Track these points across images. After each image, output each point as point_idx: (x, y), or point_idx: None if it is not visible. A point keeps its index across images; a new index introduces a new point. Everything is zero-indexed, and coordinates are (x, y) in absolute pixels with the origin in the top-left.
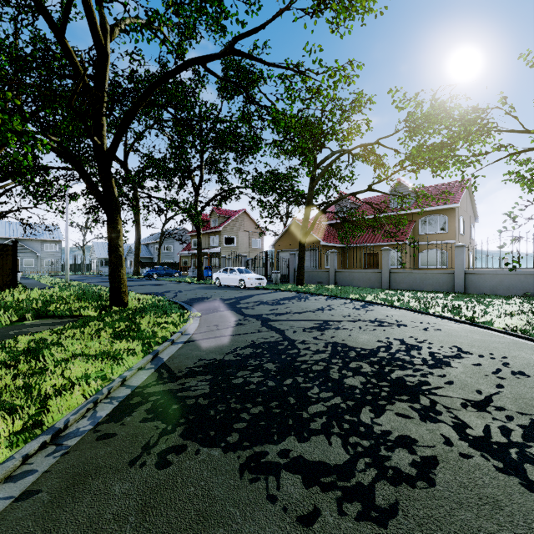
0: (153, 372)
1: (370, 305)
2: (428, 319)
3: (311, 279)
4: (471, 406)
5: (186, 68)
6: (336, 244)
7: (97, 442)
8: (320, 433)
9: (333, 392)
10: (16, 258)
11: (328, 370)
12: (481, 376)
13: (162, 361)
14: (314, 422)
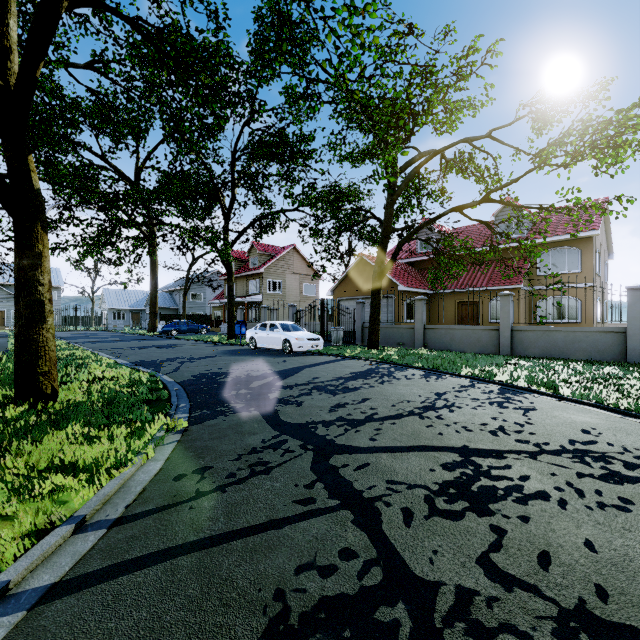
0: None
1: (515, 394)
2: None
3: (388, 339)
4: None
5: None
6: (420, 290)
7: None
8: None
9: None
10: None
11: None
12: None
13: None
14: None
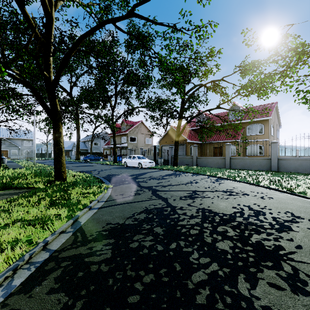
0: (71, 235)
1: (221, 180)
2: (261, 189)
3: (182, 163)
4: None
5: (103, 25)
6: (196, 141)
7: None
8: None
9: (210, 257)
10: (0, 149)
11: (202, 233)
12: None
13: (79, 225)
14: (199, 295)
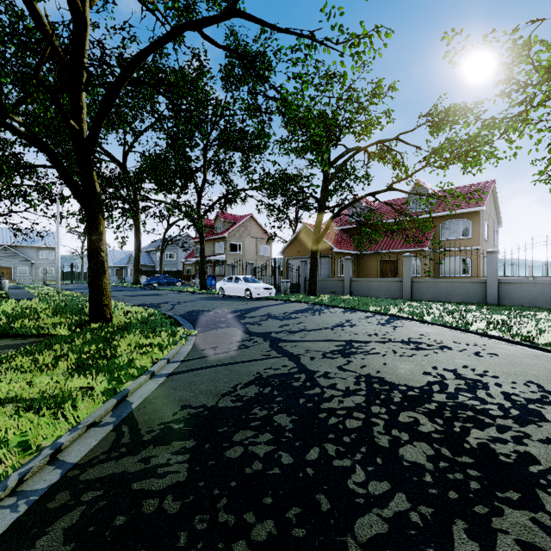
0: (110, 432)
1: (396, 320)
2: (473, 338)
3: (324, 289)
4: None
5: (178, 33)
6: (350, 251)
7: None
8: None
9: (389, 481)
10: None
11: (370, 428)
12: None
13: (129, 409)
14: None
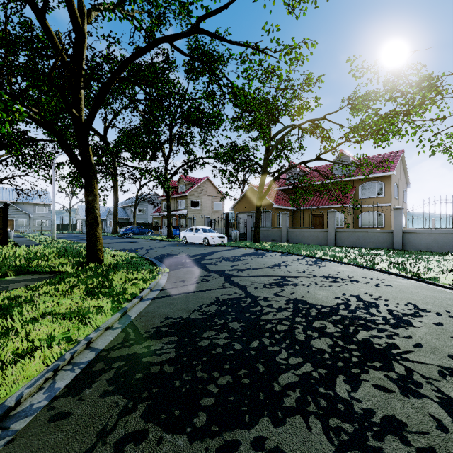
0: (120, 332)
1: (321, 261)
2: (376, 274)
3: (266, 238)
4: (450, 376)
5: (155, 45)
6: (287, 207)
7: (48, 425)
8: (296, 413)
9: (302, 357)
10: (6, 219)
11: (293, 330)
12: (447, 338)
13: (129, 320)
14: (288, 397)
